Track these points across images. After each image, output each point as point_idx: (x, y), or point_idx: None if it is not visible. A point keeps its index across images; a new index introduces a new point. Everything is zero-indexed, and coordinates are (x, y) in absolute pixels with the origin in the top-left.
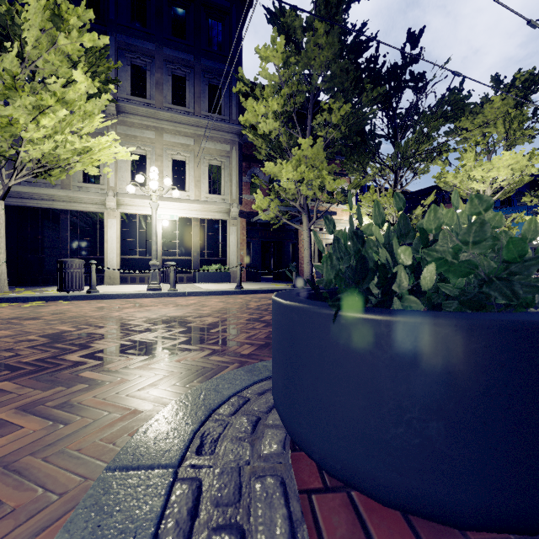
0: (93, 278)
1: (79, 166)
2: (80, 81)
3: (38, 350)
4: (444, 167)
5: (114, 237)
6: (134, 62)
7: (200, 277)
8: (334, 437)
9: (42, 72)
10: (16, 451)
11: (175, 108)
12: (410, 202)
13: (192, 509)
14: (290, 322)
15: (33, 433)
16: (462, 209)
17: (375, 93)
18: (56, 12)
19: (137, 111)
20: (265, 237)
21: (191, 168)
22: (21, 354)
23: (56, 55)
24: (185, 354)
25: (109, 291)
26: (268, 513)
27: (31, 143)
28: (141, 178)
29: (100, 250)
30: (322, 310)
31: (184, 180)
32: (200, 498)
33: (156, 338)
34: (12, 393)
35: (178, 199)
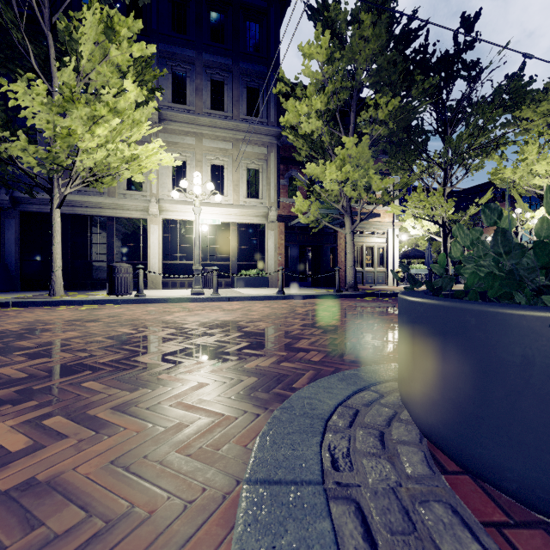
0: (140, 282)
1: (127, 173)
2: (130, 90)
3: (109, 351)
4: (500, 162)
5: (156, 243)
6: (175, 70)
7: (238, 282)
8: (549, 464)
9: (94, 84)
10: (127, 453)
11: (214, 113)
12: (456, 202)
13: (366, 536)
14: (460, 325)
15: (136, 435)
16: (521, 207)
17: (426, 85)
18: (109, 24)
19: (178, 118)
20: (303, 241)
21: (229, 172)
22: (95, 355)
23: (108, 66)
24: (254, 360)
25: (155, 296)
26: (459, 548)
27: (85, 153)
28: (185, 184)
29: (143, 255)
30: (527, 311)
31: (223, 185)
32: (367, 522)
33: (217, 342)
34: (101, 393)
35: (216, 204)
